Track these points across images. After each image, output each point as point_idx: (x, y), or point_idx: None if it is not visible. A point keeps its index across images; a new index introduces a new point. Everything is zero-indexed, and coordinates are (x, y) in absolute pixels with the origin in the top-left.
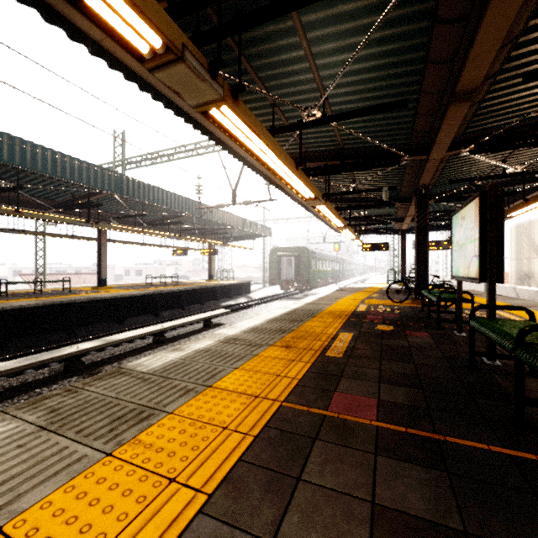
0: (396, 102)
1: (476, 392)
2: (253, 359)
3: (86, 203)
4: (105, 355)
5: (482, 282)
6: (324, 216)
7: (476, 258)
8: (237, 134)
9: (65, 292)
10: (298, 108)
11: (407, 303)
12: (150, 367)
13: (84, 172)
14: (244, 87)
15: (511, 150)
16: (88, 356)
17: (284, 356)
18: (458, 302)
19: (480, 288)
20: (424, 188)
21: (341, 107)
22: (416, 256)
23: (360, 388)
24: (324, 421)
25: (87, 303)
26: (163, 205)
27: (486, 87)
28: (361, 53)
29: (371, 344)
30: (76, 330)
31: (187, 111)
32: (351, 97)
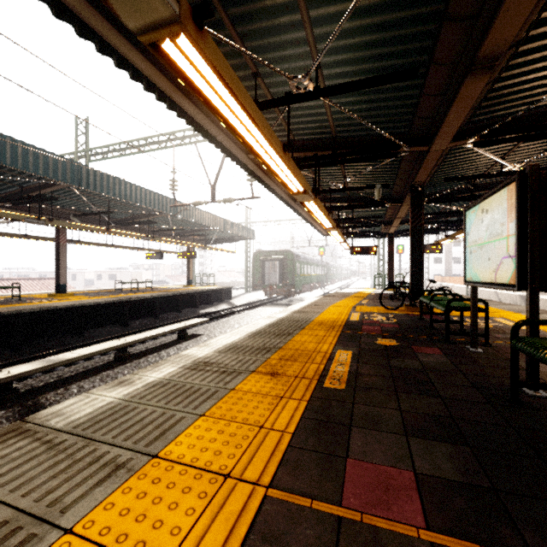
0: (404, 71)
1: (543, 448)
2: (227, 396)
3: (36, 196)
4: (51, 378)
5: (522, 290)
6: (313, 215)
7: (510, 259)
8: (206, 91)
9: (13, 301)
10: (285, 76)
11: (401, 311)
12: (71, 418)
13: (30, 158)
14: (212, 10)
15: (511, 147)
16: (29, 379)
17: (269, 389)
18: (473, 311)
19: (462, 293)
20: (420, 186)
21: (336, 81)
22: (411, 260)
23: (382, 449)
24: (340, 535)
25: (37, 314)
26: (132, 201)
27: (504, 60)
28: (365, 2)
29: (378, 366)
30: (22, 346)
31: (147, 75)
32: (349, 67)
